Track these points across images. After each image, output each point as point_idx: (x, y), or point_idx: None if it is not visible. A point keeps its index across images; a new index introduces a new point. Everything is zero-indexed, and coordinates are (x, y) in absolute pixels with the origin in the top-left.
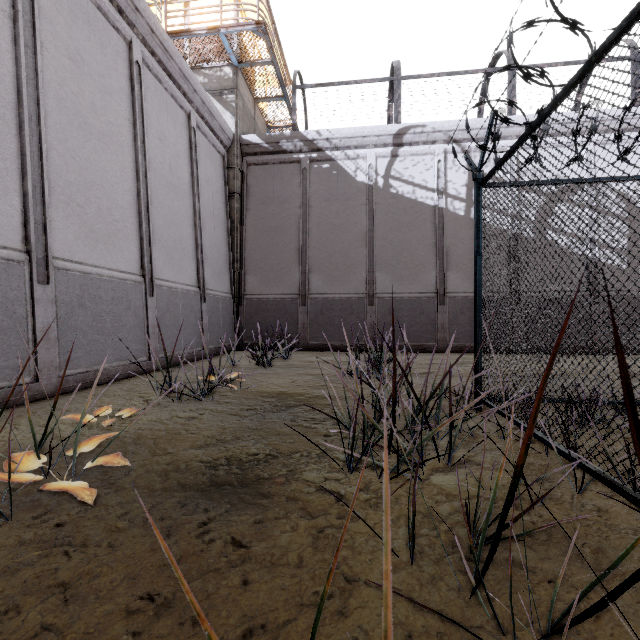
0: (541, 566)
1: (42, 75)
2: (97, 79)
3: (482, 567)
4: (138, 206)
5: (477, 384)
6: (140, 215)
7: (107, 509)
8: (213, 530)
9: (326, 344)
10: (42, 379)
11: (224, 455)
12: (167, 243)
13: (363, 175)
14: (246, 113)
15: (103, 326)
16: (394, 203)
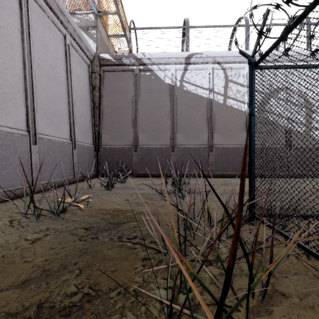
0: None
1: None
2: None
3: None
4: (25, 86)
5: (251, 205)
6: (26, 92)
7: None
8: None
9: (148, 173)
10: None
11: (40, 298)
12: (48, 112)
13: (168, 79)
14: (103, 42)
15: None
16: (185, 95)
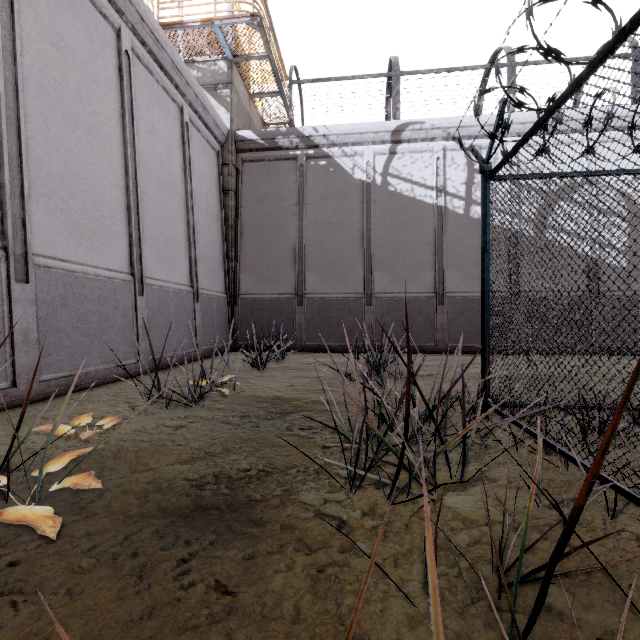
0: (586, 618)
1: (21, 60)
2: (83, 67)
3: (523, 631)
4: (127, 201)
5: (485, 389)
6: (129, 211)
7: (72, 542)
8: (194, 570)
9: (323, 345)
10: (20, 384)
11: (212, 471)
12: (158, 240)
13: (361, 172)
14: (241, 109)
15: (88, 327)
16: (392, 201)
